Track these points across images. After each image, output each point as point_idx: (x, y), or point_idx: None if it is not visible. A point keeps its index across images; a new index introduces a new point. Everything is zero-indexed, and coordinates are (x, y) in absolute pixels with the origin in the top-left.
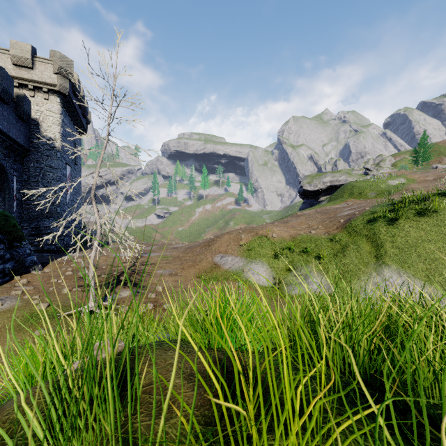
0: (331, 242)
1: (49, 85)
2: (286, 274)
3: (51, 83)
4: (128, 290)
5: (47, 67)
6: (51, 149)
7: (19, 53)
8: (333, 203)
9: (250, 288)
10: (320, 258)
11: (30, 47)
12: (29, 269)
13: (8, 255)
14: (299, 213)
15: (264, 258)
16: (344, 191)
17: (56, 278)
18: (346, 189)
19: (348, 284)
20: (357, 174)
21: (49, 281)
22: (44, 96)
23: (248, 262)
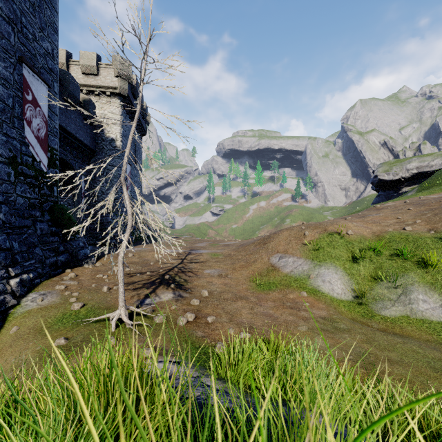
0: None
1: (111, 88)
2: (372, 285)
3: (113, 86)
4: (170, 292)
5: (109, 72)
6: (113, 149)
7: (87, 62)
8: (428, 193)
9: (320, 300)
10: (427, 266)
11: (95, 55)
12: (82, 262)
13: (62, 247)
14: (379, 206)
15: (337, 261)
16: None
17: (103, 273)
18: None
19: None
20: None
21: (96, 276)
22: (107, 100)
23: (315, 265)
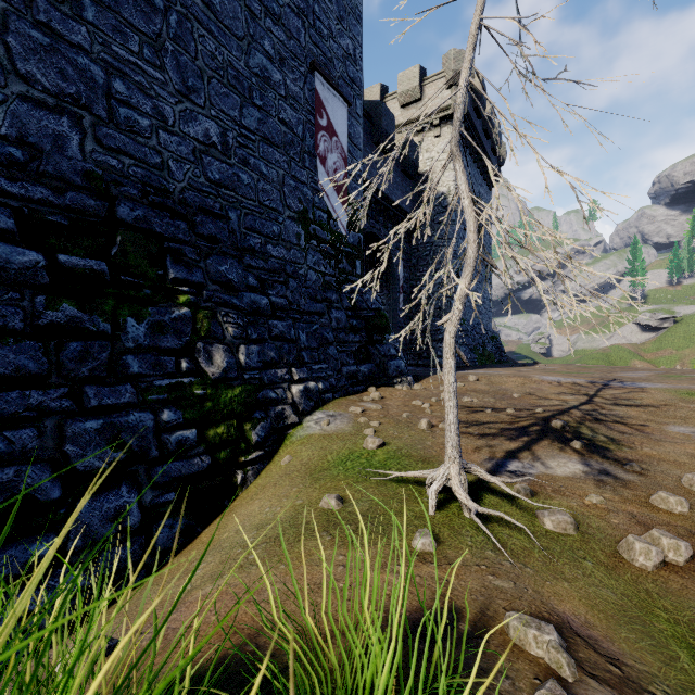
0: None
1: (440, 112)
2: None
3: (443, 106)
4: (572, 458)
5: (438, 85)
6: (443, 211)
7: (406, 86)
8: None
9: None
10: None
11: (417, 68)
12: (392, 380)
13: (365, 353)
14: None
15: None
16: None
17: (422, 399)
18: None
19: None
20: None
21: (410, 402)
22: (435, 133)
23: None
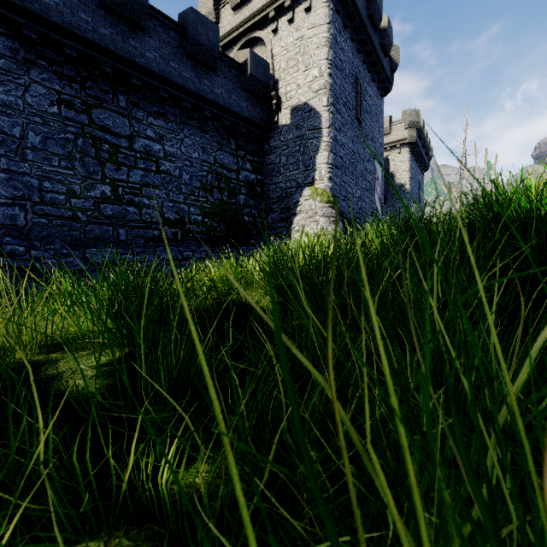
0: None
1: (401, 141)
2: None
3: (403, 138)
4: None
5: (400, 126)
6: (402, 193)
7: None
8: None
9: None
10: None
11: (388, 118)
12: None
13: None
14: None
15: None
16: None
17: None
18: None
19: None
20: None
21: None
22: (397, 151)
23: None
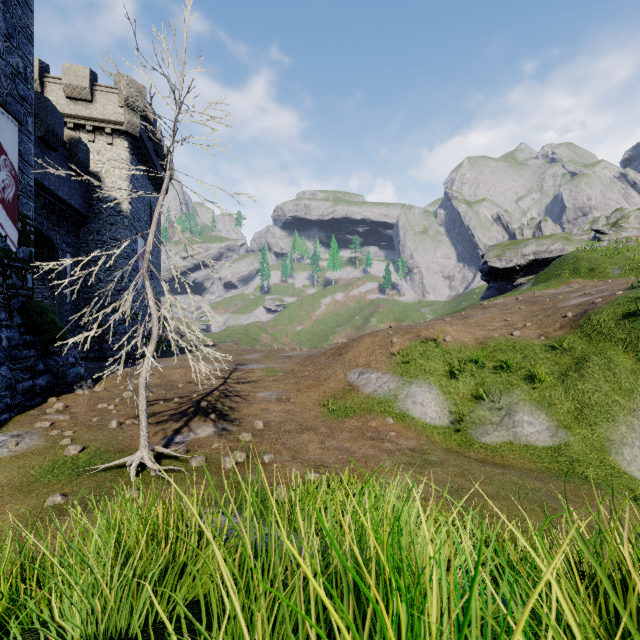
0: (553, 351)
1: (113, 123)
2: (472, 406)
3: (117, 120)
4: (210, 425)
5: (111, 98)
6: (116, 214)
7: (74, 81)
8: (544, 287)
9: (410, 428)
10: (535, 380)
11: (88, 71)
12: (72, 386)
13: (41, 365)
14: (486, 303)
15: (432, 376)
16: (562, 268)
17: (107, 401)
18: (566, 264)
19: (593, 429)
20: (582, 240)
21: (96, 406)
22: (108, 140)
23: (404, 383)
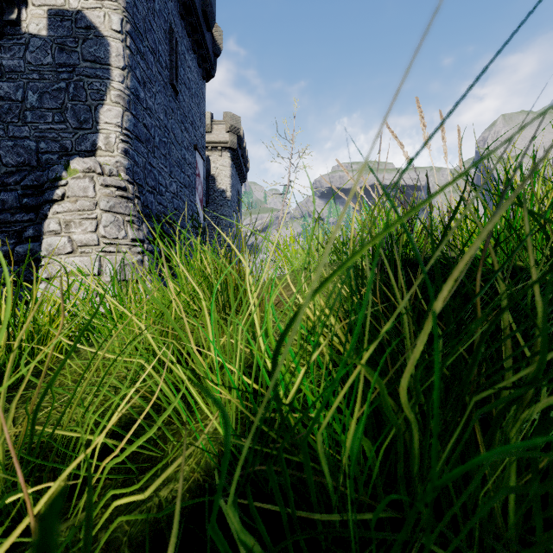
0: None
1: (222, 143)
2: None
3: (224, 141)
4: None
5: (221, 128)
6: (223, 199)
7: None
8: None
9: None
10: None
11: (210, 114)
12: None
13: None
14: None
15: None
16: None
17: None
18: None
19: None
20: None
21: None
22: (219, 154)
23: None
